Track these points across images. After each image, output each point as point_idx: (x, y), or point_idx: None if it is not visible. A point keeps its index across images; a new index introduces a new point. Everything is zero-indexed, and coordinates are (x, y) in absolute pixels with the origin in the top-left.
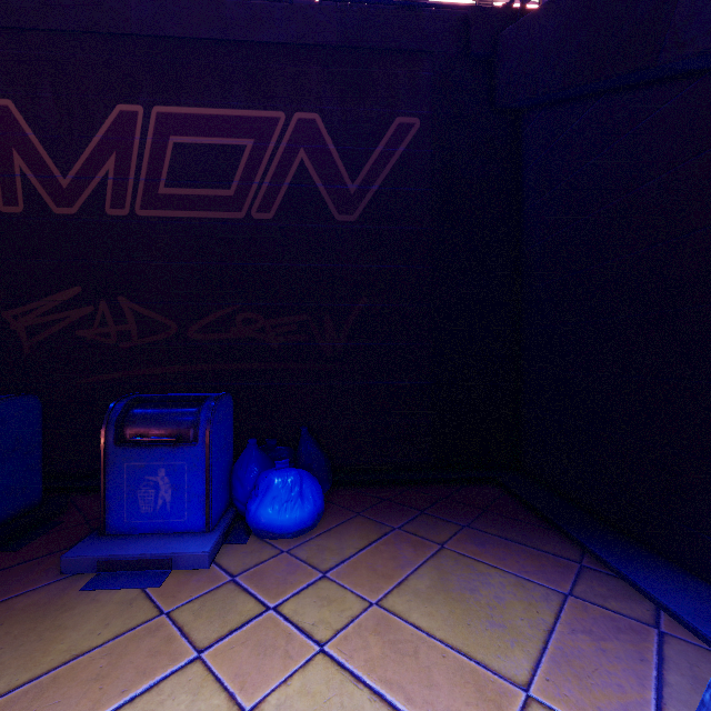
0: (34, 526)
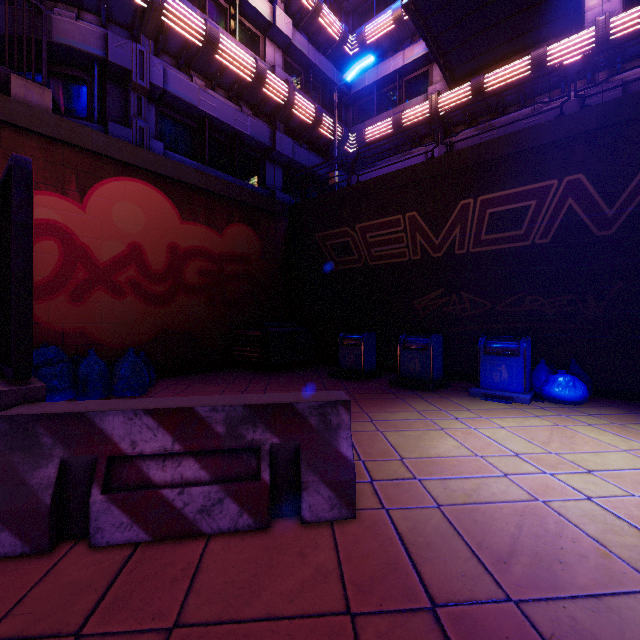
0: (444, 384)
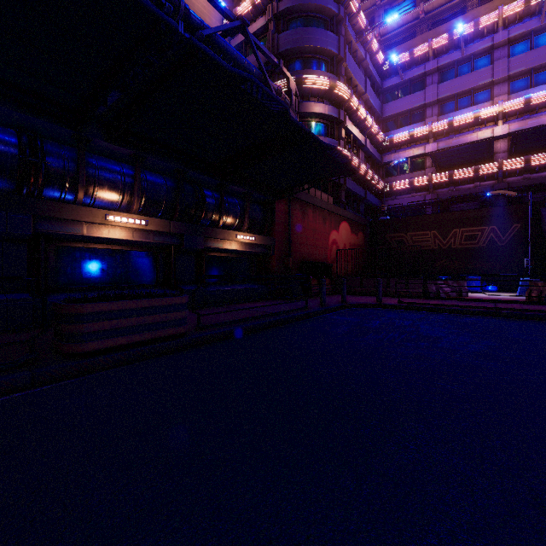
0: None
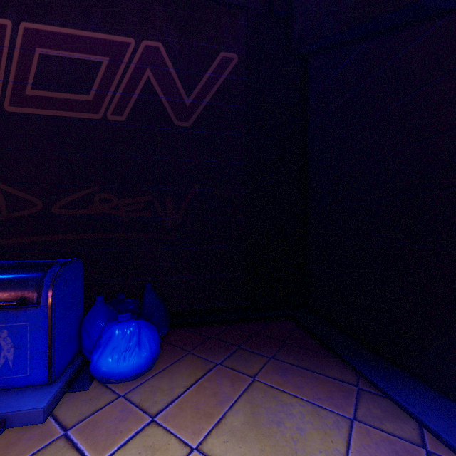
0: None
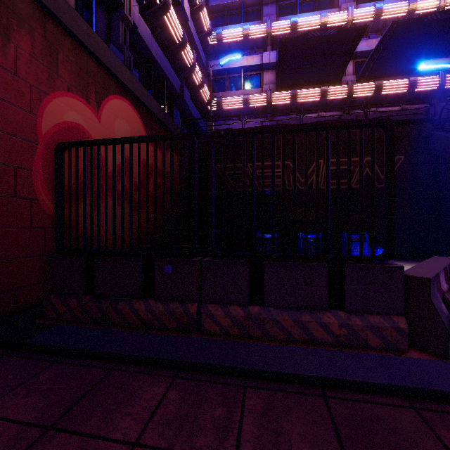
0: None
